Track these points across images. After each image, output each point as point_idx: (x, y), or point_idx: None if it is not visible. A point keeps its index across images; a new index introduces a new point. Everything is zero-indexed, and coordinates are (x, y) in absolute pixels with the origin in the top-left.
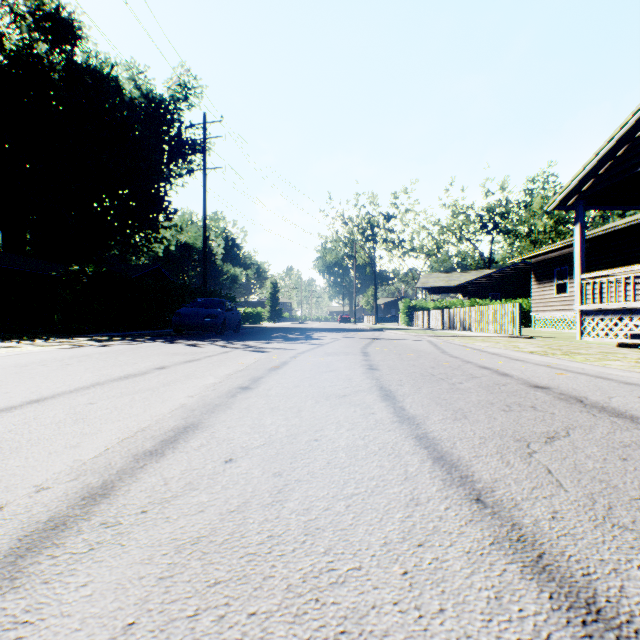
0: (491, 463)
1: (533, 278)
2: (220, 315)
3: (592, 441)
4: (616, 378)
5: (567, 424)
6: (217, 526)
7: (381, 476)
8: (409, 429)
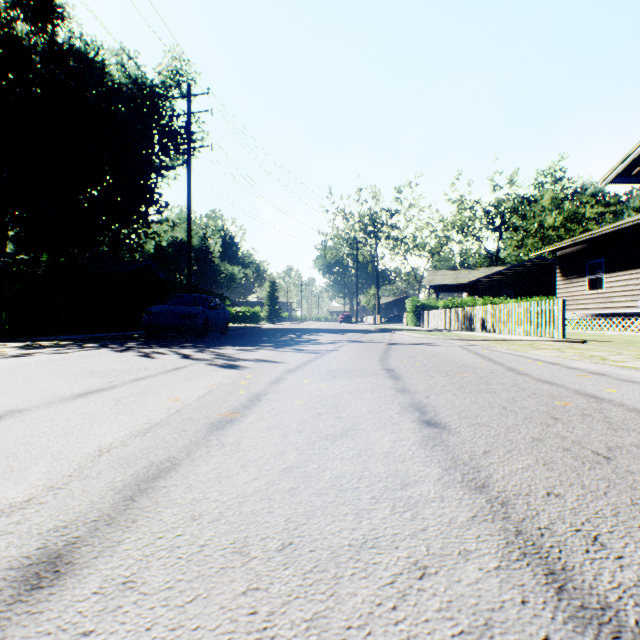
0: None
1: (559, 273)
2: (201, 314)
3: None
4: None
5: None
6: None
7: None
8: None
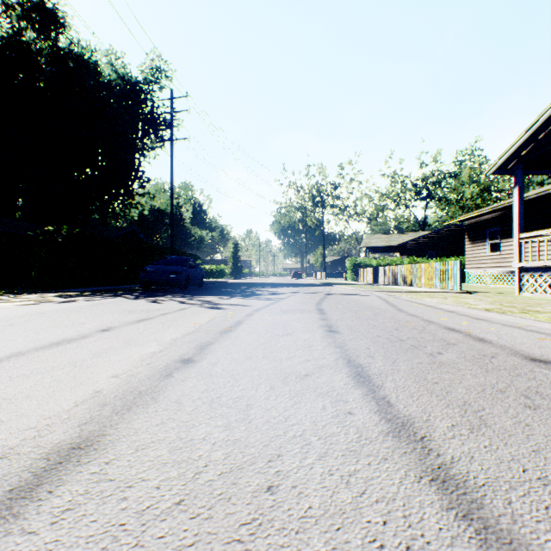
0: None
1: (467, 238)
2: (184, 272)
3: None
4: None
5: None
6: None
7: None
8: (415, 455)
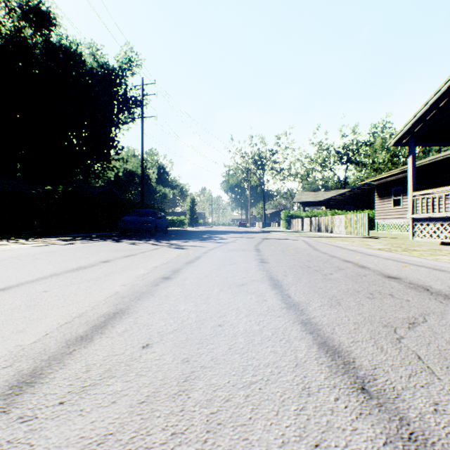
0: (368, 349)
1: (376, 195)
2: (153, 221)
3: (447, 327)
4: (448, 270)
5: (422, 310)
6: (125, 421)
7: (275, 362)
8: (295, 315)
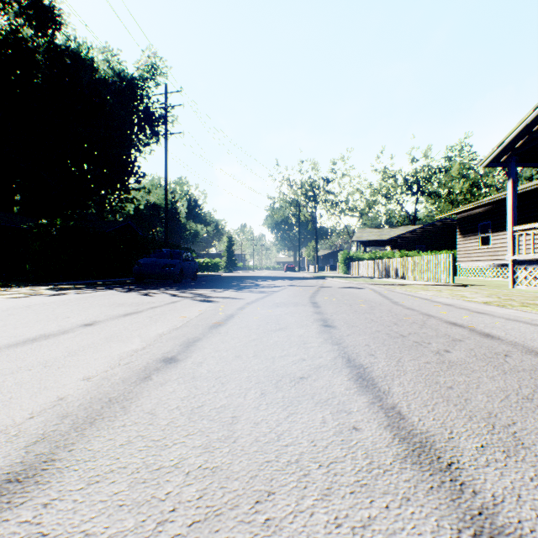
0: None
1: (458, 232)
2: (177, 265)
3: None
4: None
5: None
6: None
7: None
8: (445, 492)
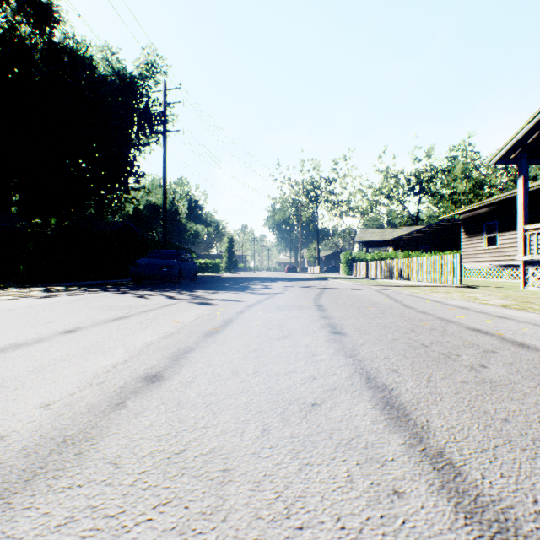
0: None
1: (463, 232)
2: (176, 265)
3: None
4: None
5: None
6: None
7: None
8: None
